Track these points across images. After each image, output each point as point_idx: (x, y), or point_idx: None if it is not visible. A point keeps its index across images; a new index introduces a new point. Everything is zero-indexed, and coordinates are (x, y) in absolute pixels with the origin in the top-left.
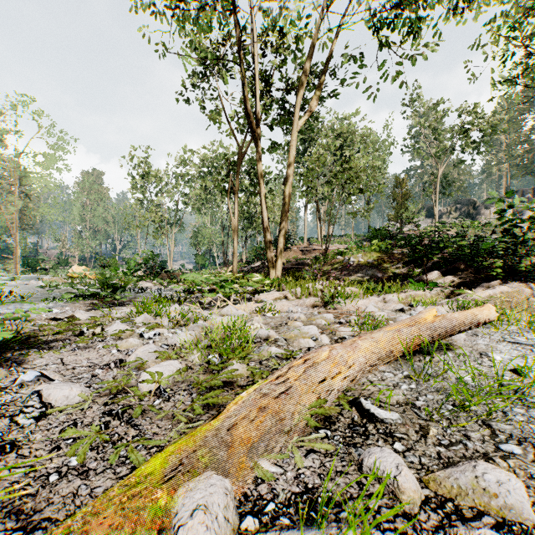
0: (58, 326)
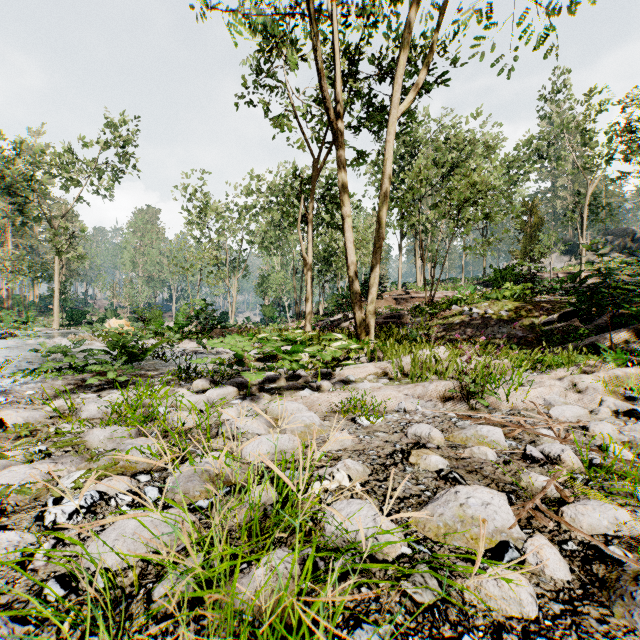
0: None
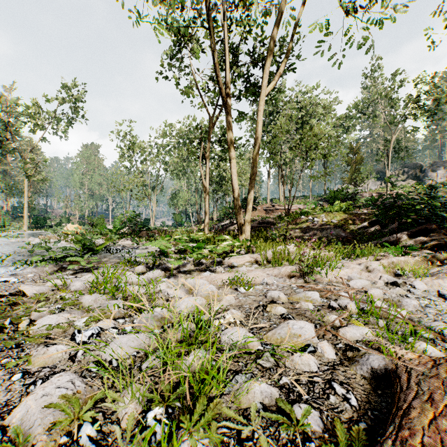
0: None
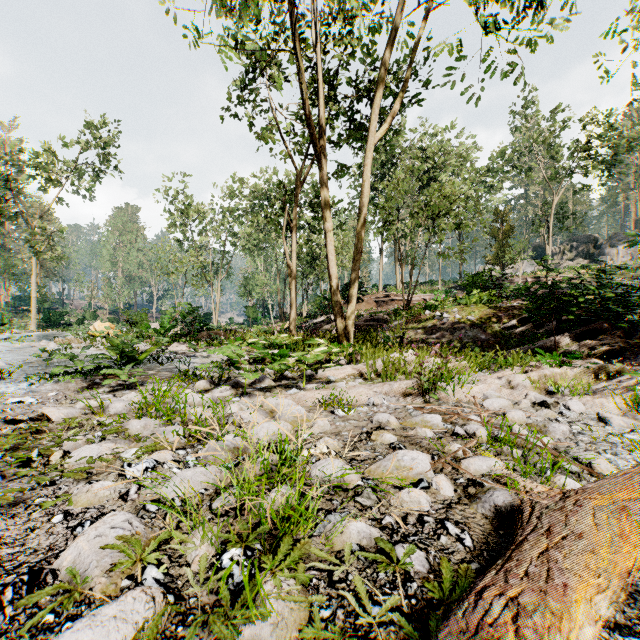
0: (1, 443)
